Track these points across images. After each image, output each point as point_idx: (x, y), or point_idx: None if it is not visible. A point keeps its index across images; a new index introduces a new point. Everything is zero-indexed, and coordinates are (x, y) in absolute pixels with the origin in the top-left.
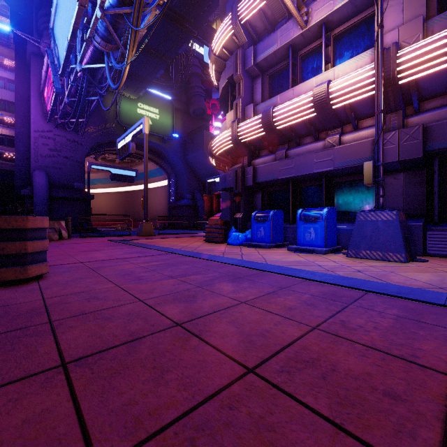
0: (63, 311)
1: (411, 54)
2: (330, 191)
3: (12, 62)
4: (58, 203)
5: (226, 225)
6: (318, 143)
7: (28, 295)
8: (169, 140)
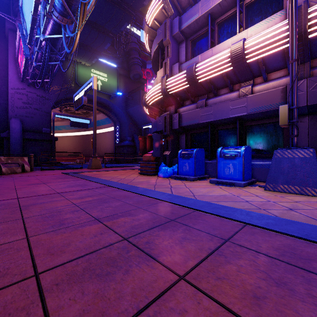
0: None
1: None
2: (242, 132)
3: None
4: (30, 143)
5: (157, 160)
6: (233, 93)
7: None
8: (115, 97)
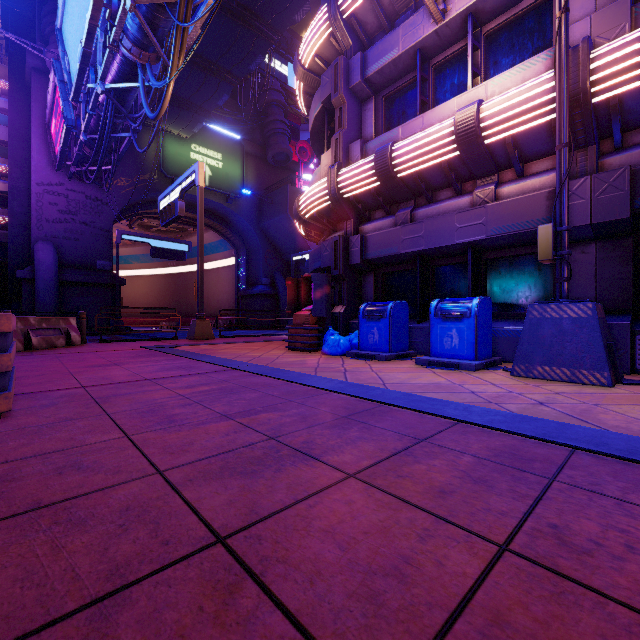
0: None
1: (614, 54)
2: (479, 271)
3: (5, 83)
4: (72, 291)
5: (320, 324)
6: (462, 199)
7: None
8: (237, 199)
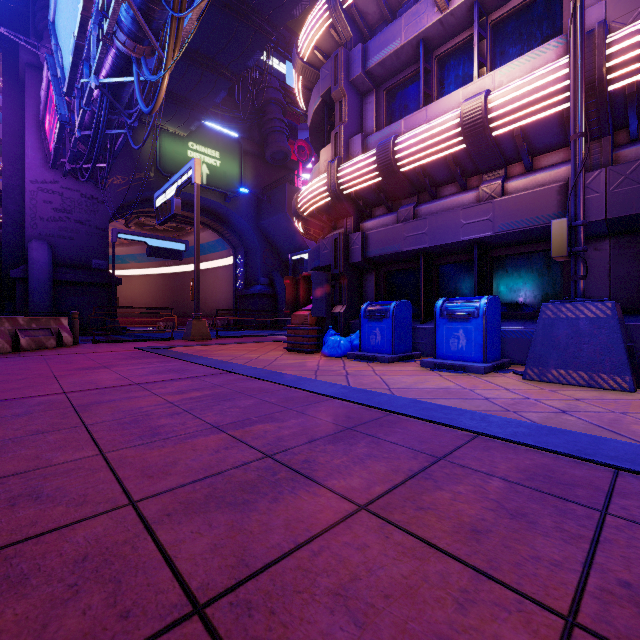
0: None
1: (632, 38)
2: (485, 270)
3: None
4: (67, 290)
5: (320, 324)
6: (467, 194)
7: None
8: (235, 198)
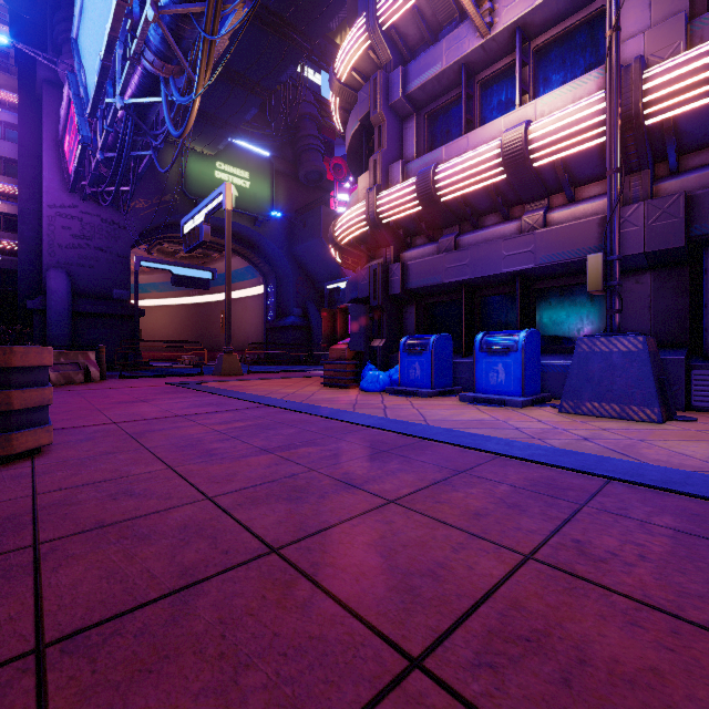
0: (65, 520)
1: (667, 74)
2: (528, 302)
3: (13, 96)
4: (87, 322)
5: (358, 358)
6: (509, 224)
7: (9, 486)
8: (266, 222)
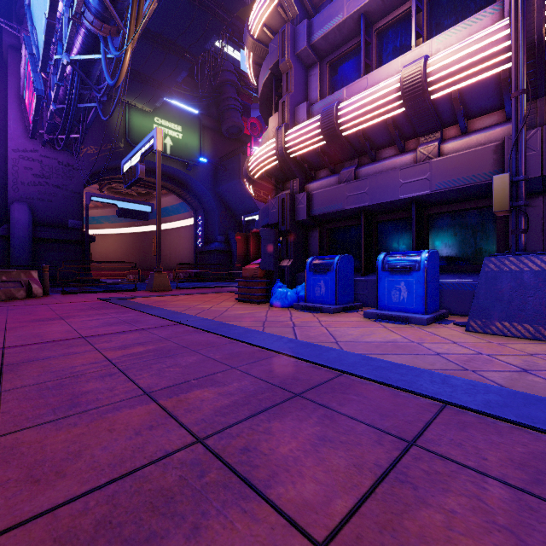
0: None
1: None
2: (422, 226)
3: None
4: (45, 247)
5: (268, 276)
6: (405, 156)
7: None
8: (195, 167)
